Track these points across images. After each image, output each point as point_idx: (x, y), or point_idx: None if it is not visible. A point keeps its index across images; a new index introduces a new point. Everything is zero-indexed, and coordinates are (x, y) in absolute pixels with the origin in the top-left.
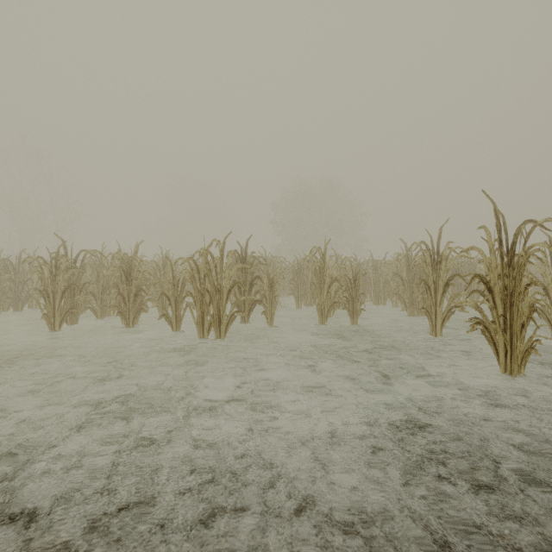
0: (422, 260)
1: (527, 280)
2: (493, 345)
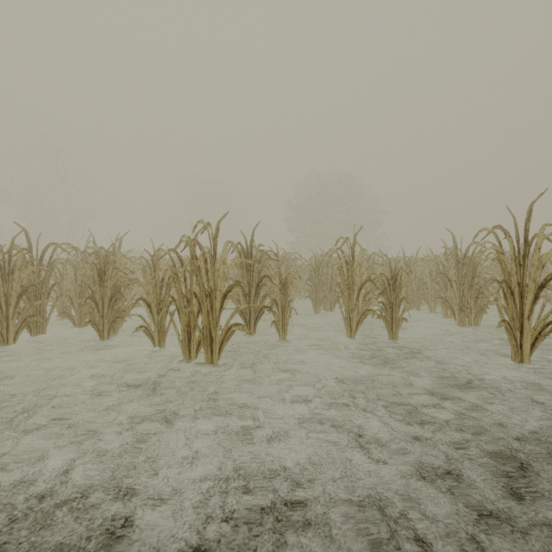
0: (497, 252)
1: None
2: None
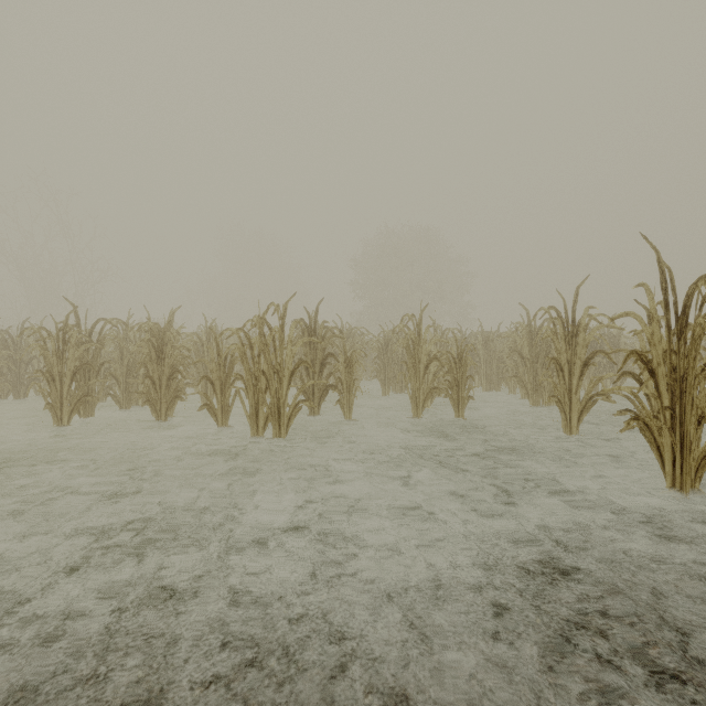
0: (551, 331)
1: (704, 359)
2: (657, 449)
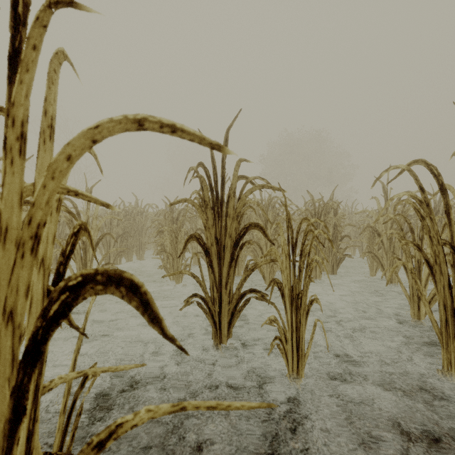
0: None
1: None
2: None
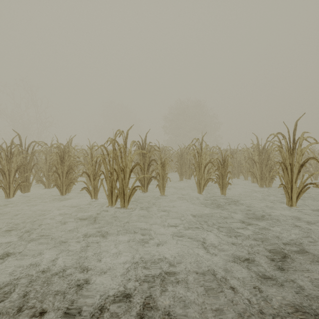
0: (279, 146)
1: None
2: None
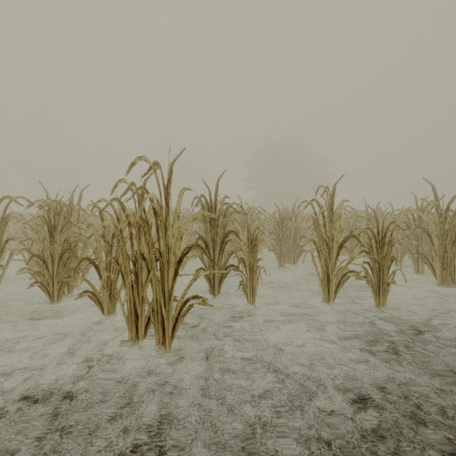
0: None
1: None
2: None
